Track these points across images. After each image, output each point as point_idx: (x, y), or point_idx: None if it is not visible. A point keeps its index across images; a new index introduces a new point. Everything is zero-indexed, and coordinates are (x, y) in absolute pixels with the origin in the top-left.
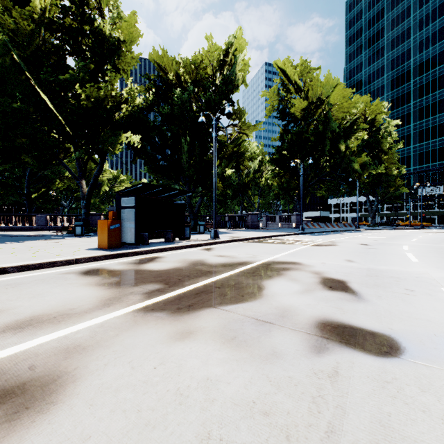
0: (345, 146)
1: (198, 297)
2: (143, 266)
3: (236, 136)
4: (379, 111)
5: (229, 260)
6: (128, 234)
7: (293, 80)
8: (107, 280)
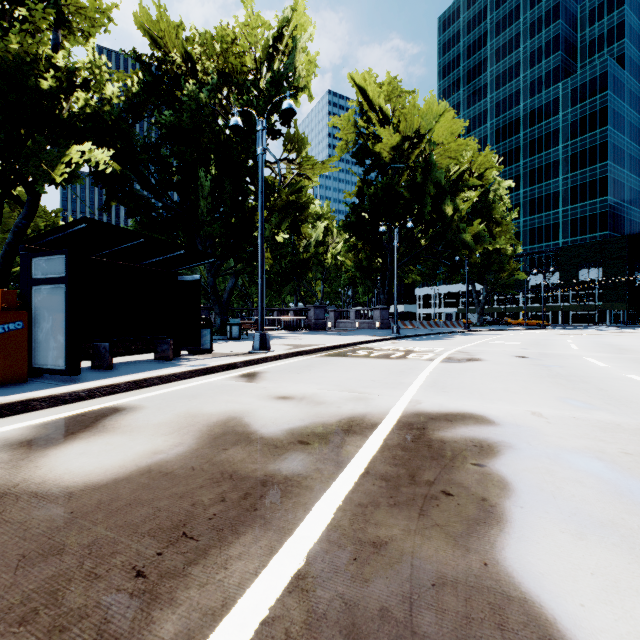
0: (454, 206)
1: None
2: (41, 459)
3: (293, 180)
4: (489, 165)
5: (310, 414)
6: (50, 348)
7: (378, 104)
8: None
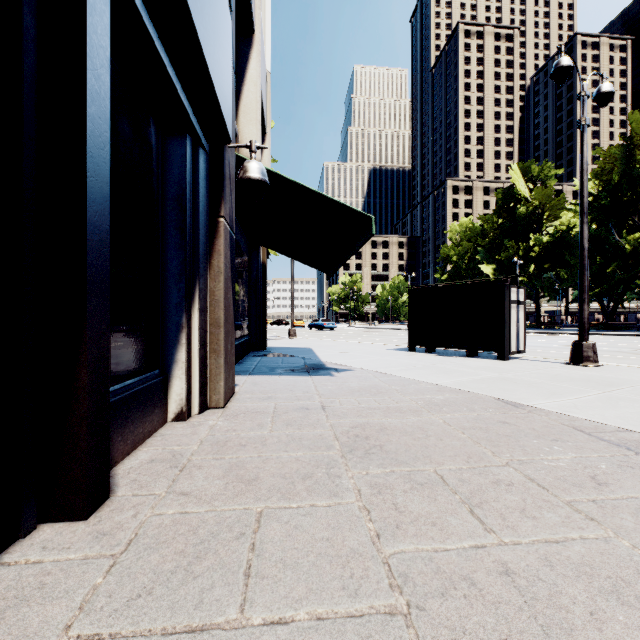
0: None
1: None
2: None
3: None
4: None
5: None
6: None
7: None
8: None
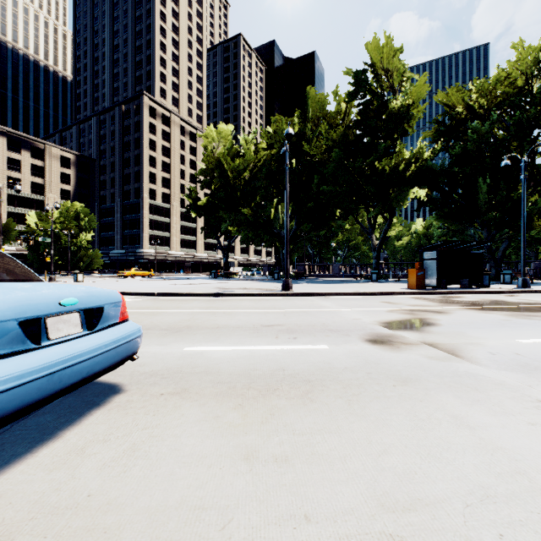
0: None
1: (494, 309)
2: (450, 298)
3: None
4: None
5: (530, 302)
6: (430, 280)
7: None
8: (433, 301)
